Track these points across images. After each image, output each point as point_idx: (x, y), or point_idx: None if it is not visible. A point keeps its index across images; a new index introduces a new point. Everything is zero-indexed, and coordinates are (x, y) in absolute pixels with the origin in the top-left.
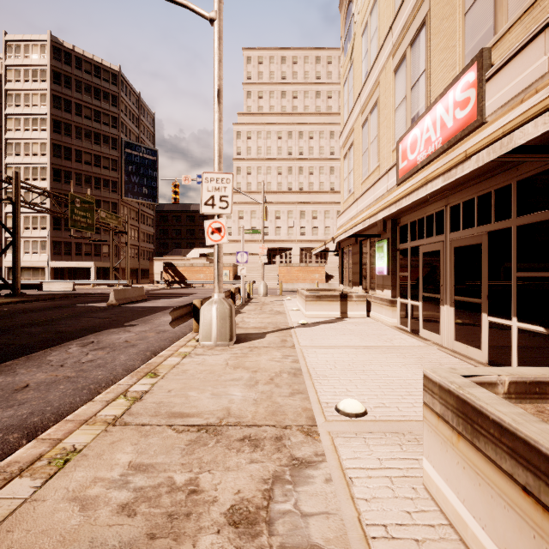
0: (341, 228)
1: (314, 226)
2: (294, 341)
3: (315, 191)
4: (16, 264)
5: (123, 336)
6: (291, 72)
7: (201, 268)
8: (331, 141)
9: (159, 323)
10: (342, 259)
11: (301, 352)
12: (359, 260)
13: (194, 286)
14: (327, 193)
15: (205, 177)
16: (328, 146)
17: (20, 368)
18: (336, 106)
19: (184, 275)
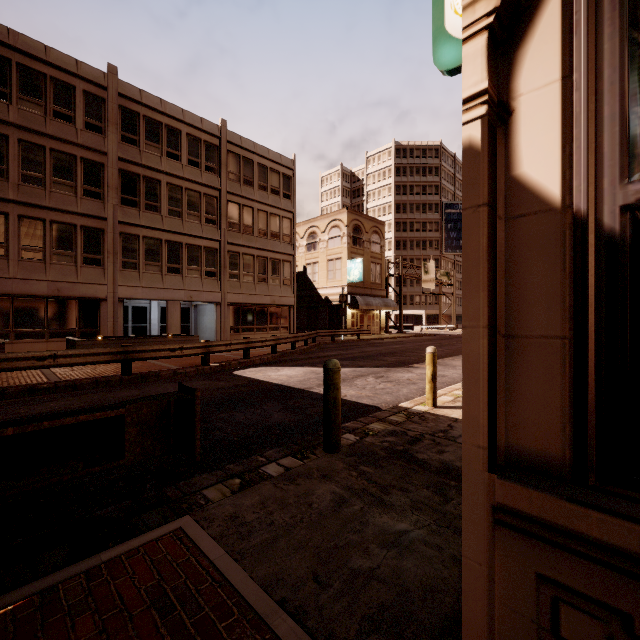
0: None
1: None
2: None
3: None
4: (401, 314)
5: None
6: None
7: None
8: None
9: None
10: None
11: None
12: None
13: None
14: None
15: None
16: None
17: None
18: None
19: None
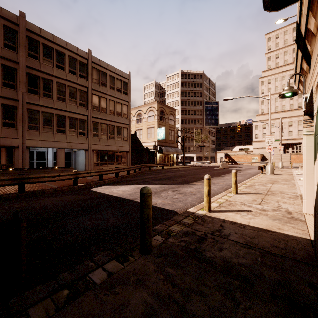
0: None
1: None
2: (293, 176)
3: None
4: (184, 156)
5: (241, 173)
6: None
7: (242, 156)
8: None
9: (246, 172)
10: None
11: (294, 177)
12: None
13: (239, 164)
14: None
15: (266, 136)
16: None
17: (230, 175)
18: None
19: (234, 159)
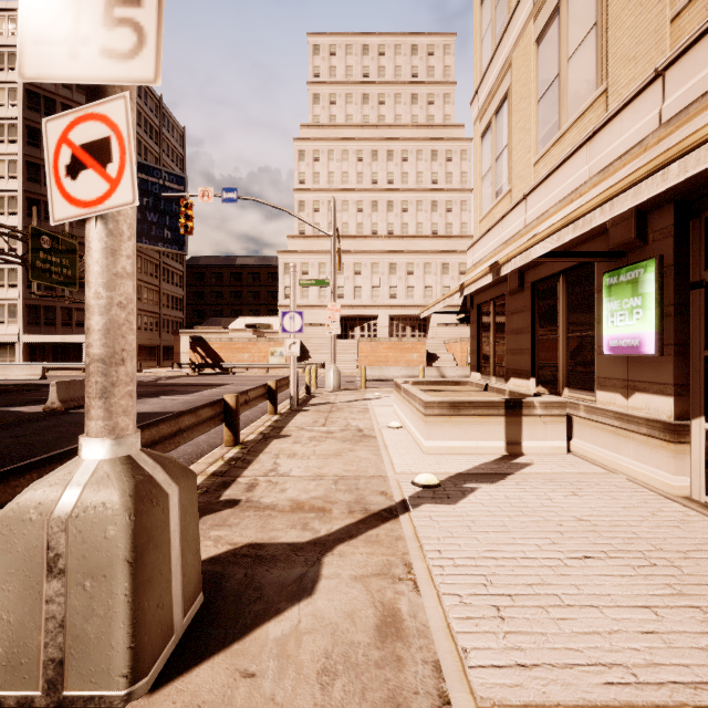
0: (480, 266)
1: (409, 285)
2: (435, 637)
3: (410, 235)
4: None
5: None
6: (376, 67)
7: (244, 345)
8: (433, 165)
9: None
10: (478, 325)
11: None
12: (531, 323)
13: (233, 372)
14: (427, 238)
15: None
16: (430, 171)
17: None
18: (440, 116)
19: (220, 355)
